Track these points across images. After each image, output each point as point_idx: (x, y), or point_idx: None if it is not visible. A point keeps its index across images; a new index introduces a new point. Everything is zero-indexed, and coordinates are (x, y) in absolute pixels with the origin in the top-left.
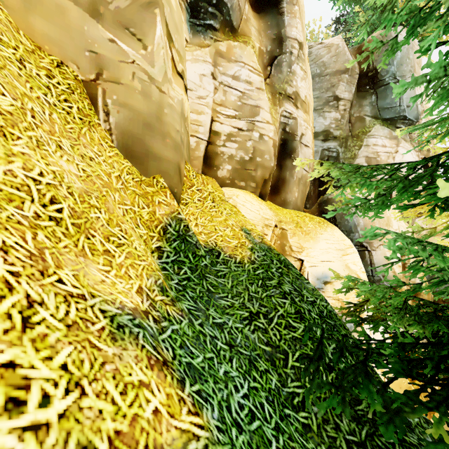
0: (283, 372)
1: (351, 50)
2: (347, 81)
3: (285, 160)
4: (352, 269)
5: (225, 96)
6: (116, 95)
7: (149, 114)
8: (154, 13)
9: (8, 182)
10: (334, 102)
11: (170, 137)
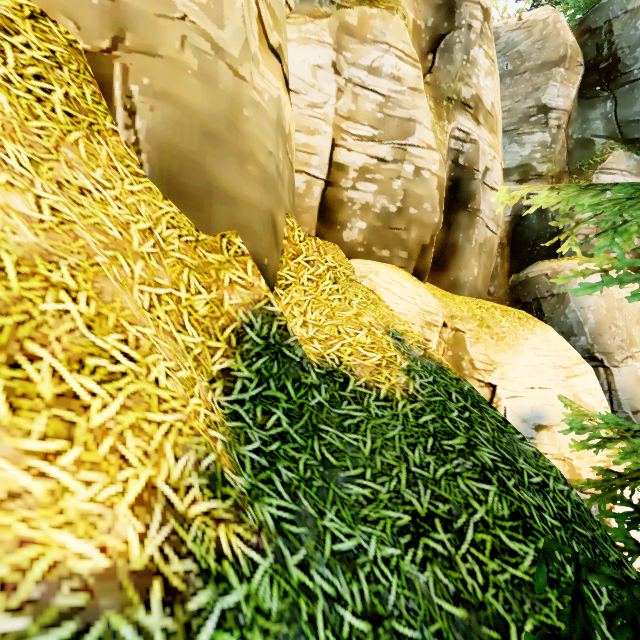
0: None
1: None
2: (562, 78)
3: (457, 213)
4: (586, 403)
5: (356, 103)
6: (149, 76)
7: (212, 114)
8: None
9: None
10: (538, 116)
11: (256, 161)
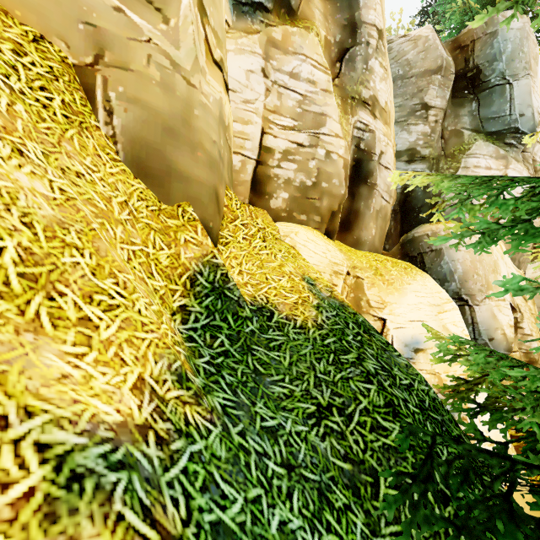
0: (372, 508)
1: (444, 44)
2: (439, 83)
3: (359, 186)
4: (452, 332)
5: (280, 100)
6: (123, 85)
7: (171, 114)
8: None
9: None
10: (422, 112)
11: (203, 149)
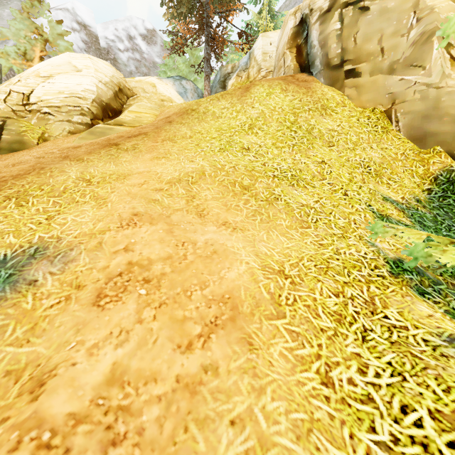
0: None
1: None
2: None
3: None
4: None
5: None
6: (403, 109)
7: (426, 109)
8: (431, 41)
9: (355, 163)
10: None
11: (448, 115)
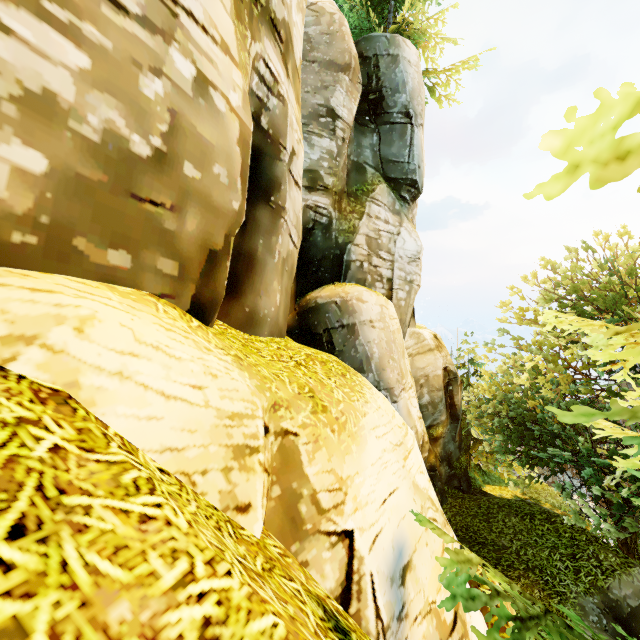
0: None
1: None
2: (347, 88)
3: (256, 205)
4: (422, 488)
5: None
6: None
7: None
8: None
9: None
10: (328, 119)
11: None
